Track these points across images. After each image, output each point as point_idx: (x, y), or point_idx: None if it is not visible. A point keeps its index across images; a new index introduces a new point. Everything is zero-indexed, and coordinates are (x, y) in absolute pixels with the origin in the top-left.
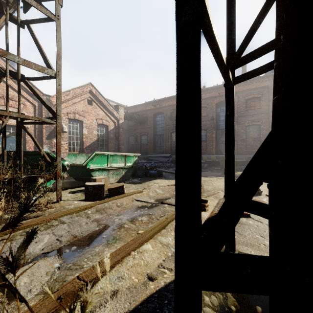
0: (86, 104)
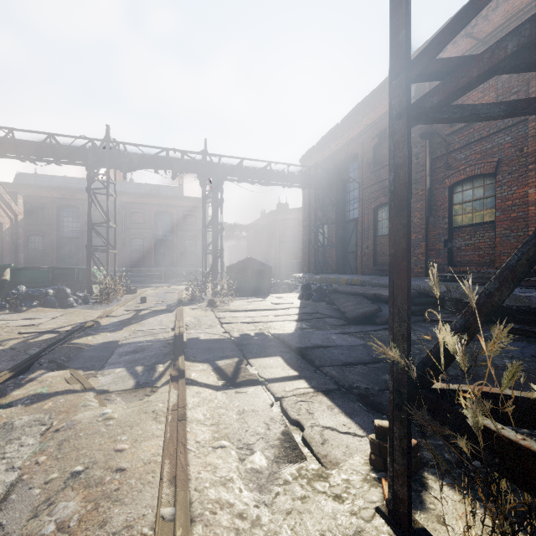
0: None
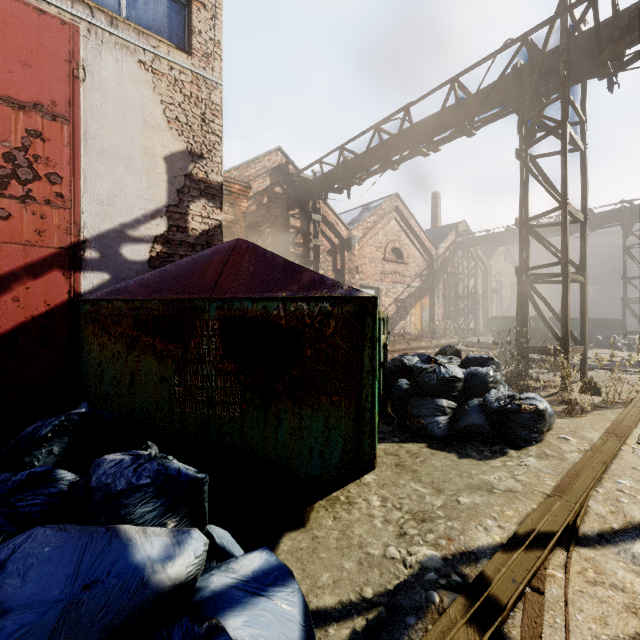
0: (503, 262)
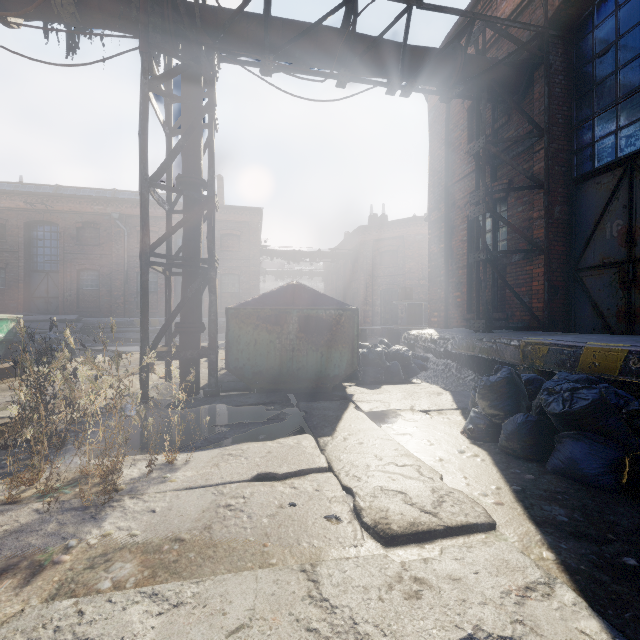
0: None
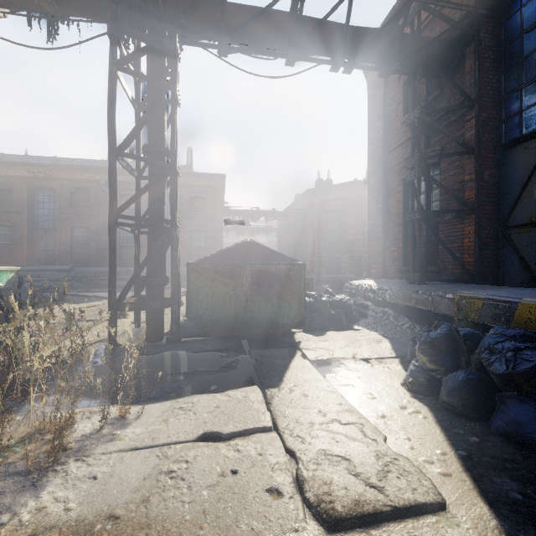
0: None
